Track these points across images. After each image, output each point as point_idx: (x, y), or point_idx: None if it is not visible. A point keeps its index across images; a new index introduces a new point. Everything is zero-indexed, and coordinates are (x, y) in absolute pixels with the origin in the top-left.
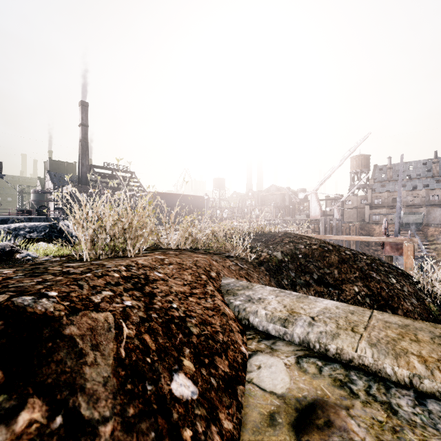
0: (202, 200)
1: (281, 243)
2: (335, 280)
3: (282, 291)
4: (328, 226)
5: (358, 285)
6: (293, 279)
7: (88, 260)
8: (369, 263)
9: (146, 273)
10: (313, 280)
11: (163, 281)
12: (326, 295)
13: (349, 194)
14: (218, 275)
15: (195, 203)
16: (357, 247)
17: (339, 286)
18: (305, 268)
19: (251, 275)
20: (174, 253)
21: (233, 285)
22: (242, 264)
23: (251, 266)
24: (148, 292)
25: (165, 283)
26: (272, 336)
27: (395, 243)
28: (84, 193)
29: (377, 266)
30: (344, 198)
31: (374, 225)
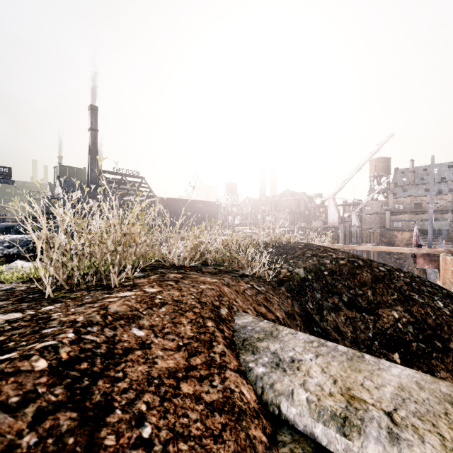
0: (213, 205)
1: (303, 257)
2: (369, 302)
3: (322, 342)
4: (347, 233)
5: (398, 310)
6: (319, 302)
7: (51, 296)
8: (409, 282)
9: (114, 335)
10: (342, 303)
11: (142, 349)
12: (360, 321)
13: (368, 199)
14: (230, 312)
15: (206, 209)
16: (377, 256)
17: (374, 310)
18: (333, 288)
19: (270, 301)
20: (175, 276)
21: (251, 329)
22: (260, 286)
23: (270, 287)
24: (97, 400)
25: (143, 354)
26: (323, 450)
27: (429, 255)
28: (92, 199)
29: (419, 285)
30: (363, 204)
31: (396, 232)
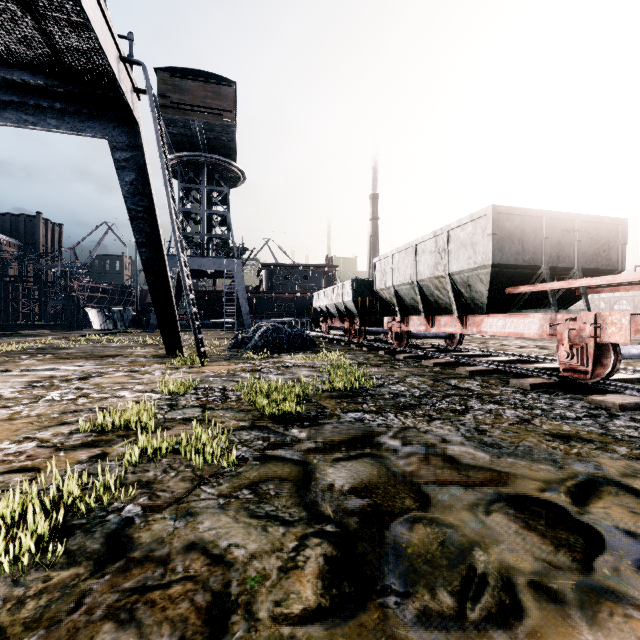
0: None
1: None
2: None
3: None
4: None
5: None
6: None
7: None
8: None
9: None
10: None
11: None
12: None
13: None
14: None
15: None
16: None
17: None
18: None
19: None
20: None
21: None
22: None
23: None
24: None
25: None
26: None
27: None
28: None
29: None
30: None
31: None
